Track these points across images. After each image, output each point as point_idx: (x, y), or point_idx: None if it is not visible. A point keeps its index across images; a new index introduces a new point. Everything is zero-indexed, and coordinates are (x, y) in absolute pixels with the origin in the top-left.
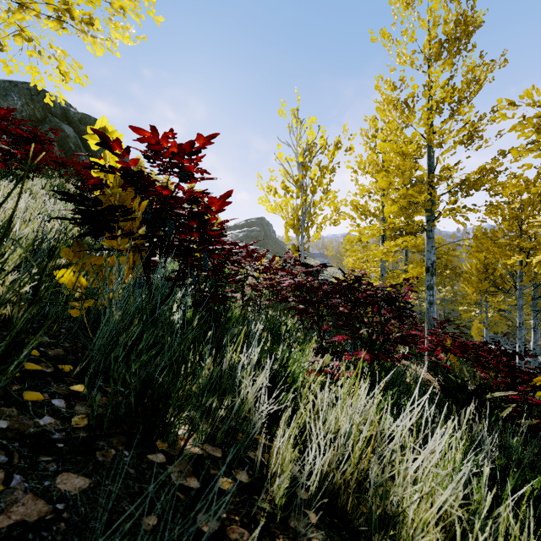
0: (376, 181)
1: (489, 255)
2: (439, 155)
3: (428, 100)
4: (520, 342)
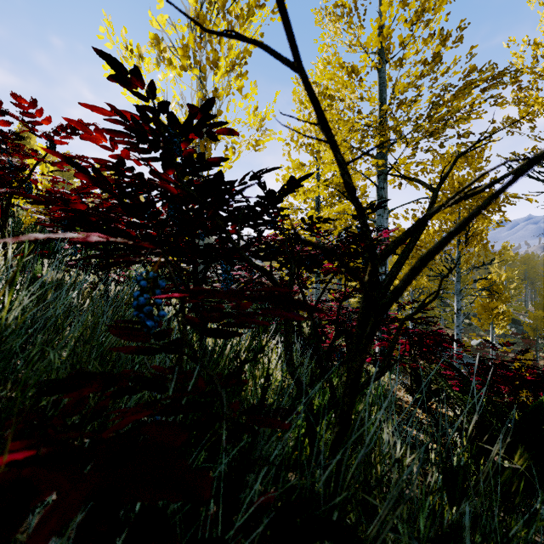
0: (311, 152)
1: (429, 236)
2: (396, 81)
3: (380, 16)
4: (458, 330)
